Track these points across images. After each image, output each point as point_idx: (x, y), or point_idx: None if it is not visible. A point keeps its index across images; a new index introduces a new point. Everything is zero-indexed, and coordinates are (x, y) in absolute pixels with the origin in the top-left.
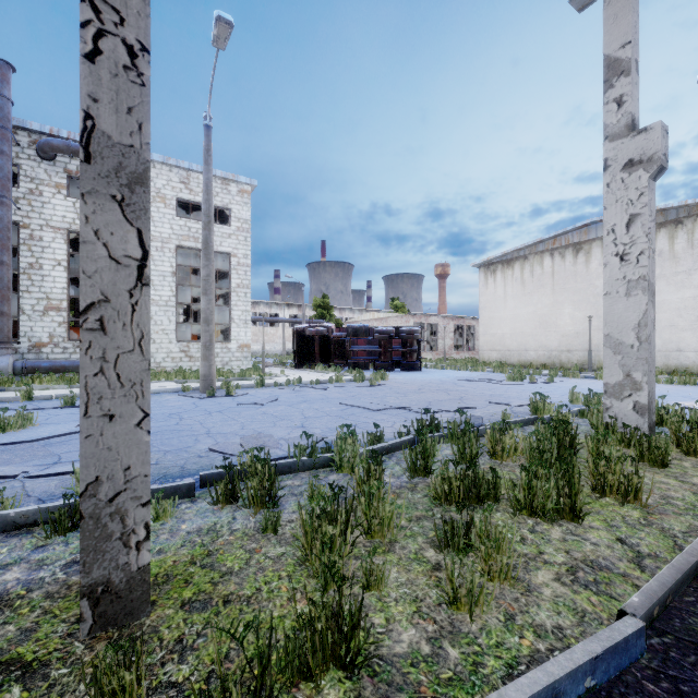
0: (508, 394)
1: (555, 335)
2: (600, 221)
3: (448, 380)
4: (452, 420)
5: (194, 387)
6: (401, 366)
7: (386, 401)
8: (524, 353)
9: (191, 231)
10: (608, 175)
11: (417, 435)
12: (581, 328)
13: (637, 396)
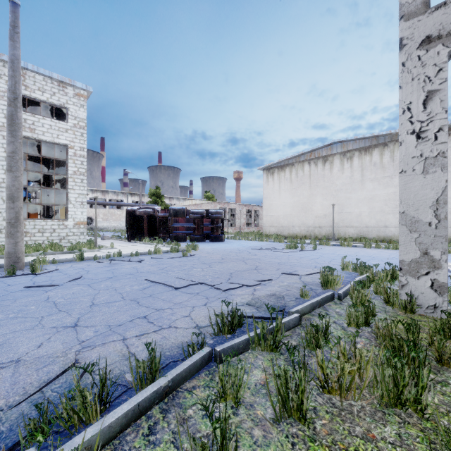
0: (291, 261)
1: (311, 216)
2: (339, 142)
3: (244, 249)
4: (253, 300)
5: (2, 264)
6: (210, 238)
7: (191, 275)
8: (291, 228)
9: (27, 123)
10: (403, 53)
11: (216, 334)
12: (327, 212)
13: (435, 274)
